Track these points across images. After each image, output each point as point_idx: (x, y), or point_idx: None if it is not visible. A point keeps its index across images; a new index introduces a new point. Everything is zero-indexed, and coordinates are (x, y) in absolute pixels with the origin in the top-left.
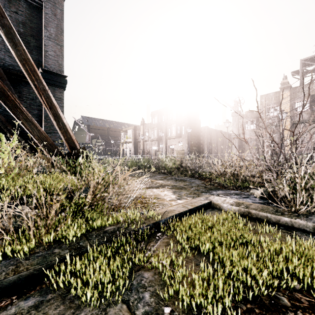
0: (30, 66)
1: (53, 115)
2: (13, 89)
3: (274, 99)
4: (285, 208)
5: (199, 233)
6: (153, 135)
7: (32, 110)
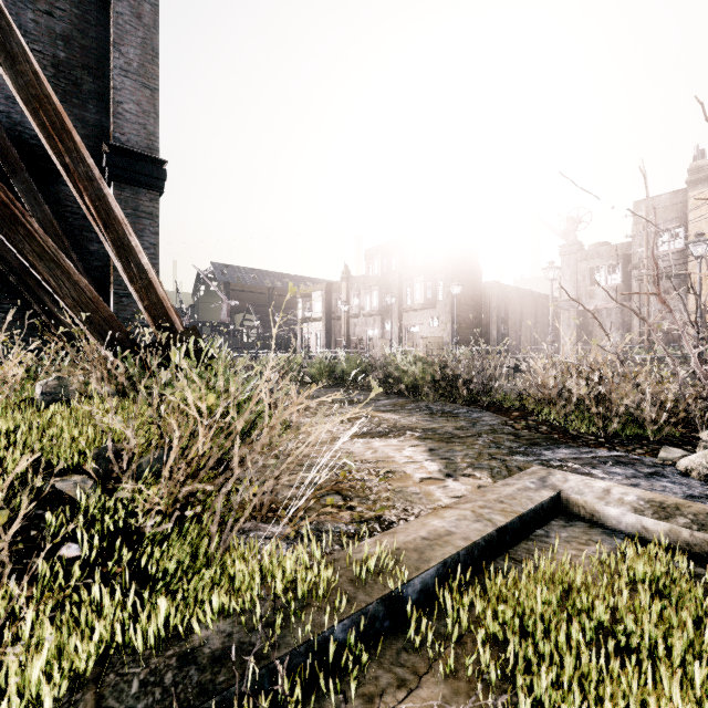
0: (51, 115)
1: (114, 246)
2: (40, 193)
3: (671, 209)
4: None
5: (582, 679)
6: (370, 302)
7: (87, 242)
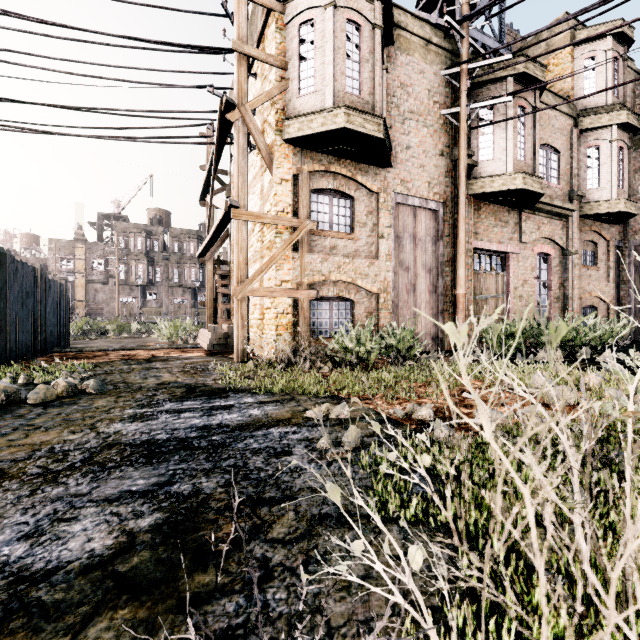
0: None
1: None
2: None
3: (68, 248)
4: None
5: None
6: None
7: None
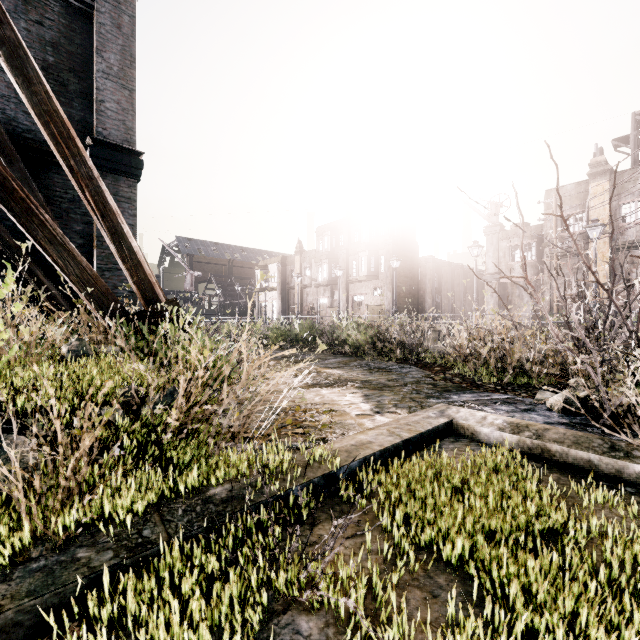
0: (60, 126)
1: (109, 232)
2: (33, 181)
3: (575, 197)
4: (633, 441)
5: (434, 506)
6: (320, 274)
7: (73, 222)
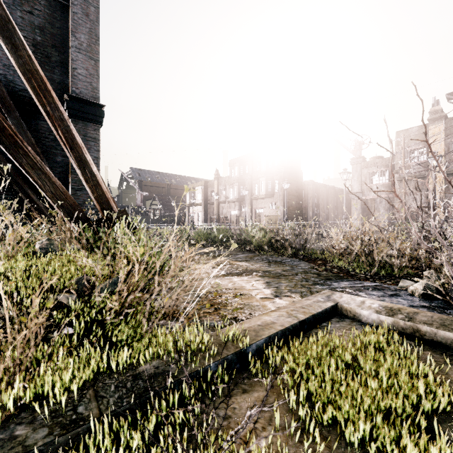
0: (39, 81)
1: (76, 160)
2: (25, 125)
3: (418, 136)
4: None
5: (332, 384)
6: (232, 193)
7: (54, 156)
